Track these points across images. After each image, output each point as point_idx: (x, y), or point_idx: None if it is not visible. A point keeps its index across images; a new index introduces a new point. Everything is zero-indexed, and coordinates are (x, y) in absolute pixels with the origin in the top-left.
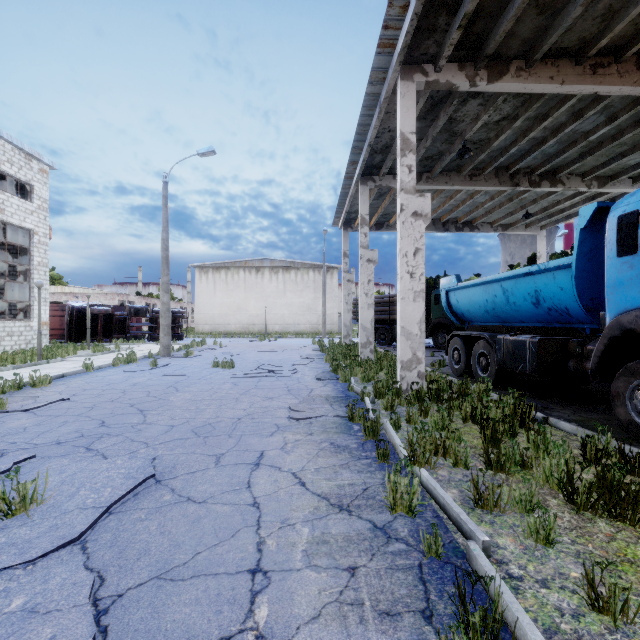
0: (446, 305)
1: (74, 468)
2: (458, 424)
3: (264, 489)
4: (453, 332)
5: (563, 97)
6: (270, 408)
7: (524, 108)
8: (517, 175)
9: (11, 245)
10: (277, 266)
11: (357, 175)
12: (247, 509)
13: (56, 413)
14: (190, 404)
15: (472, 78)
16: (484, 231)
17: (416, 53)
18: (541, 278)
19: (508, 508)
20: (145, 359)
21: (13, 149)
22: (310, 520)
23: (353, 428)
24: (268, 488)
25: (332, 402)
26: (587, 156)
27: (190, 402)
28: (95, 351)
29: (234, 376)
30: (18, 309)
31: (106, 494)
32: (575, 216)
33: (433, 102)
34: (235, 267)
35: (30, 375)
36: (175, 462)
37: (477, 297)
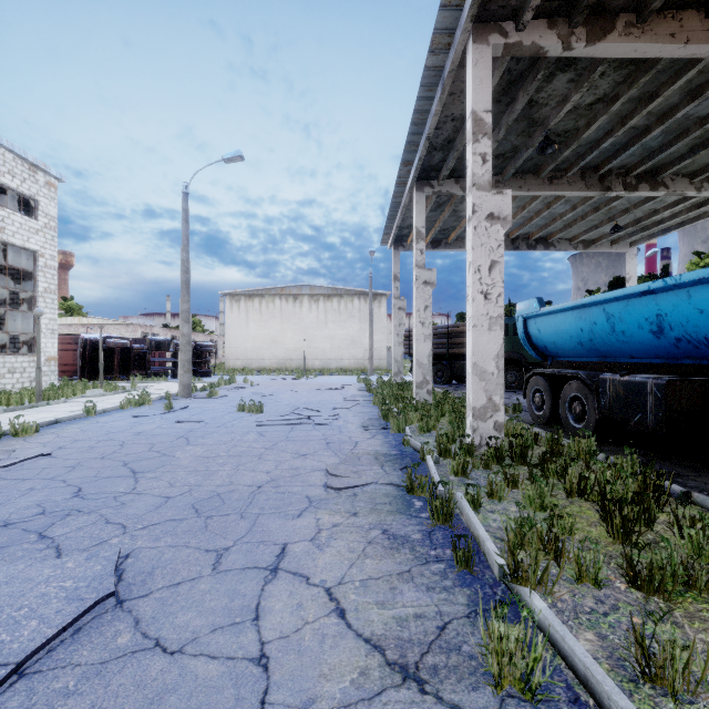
0: (524, 336)
1: (1, 575)
2: (560, 500)
3: (280, 624)
4: (534, 370)
5: (679, 68)
6: (301, 470)
7: (627, 84)
8: (608, 177)
9: (15, 269)
10: (317, 293)
11: (411, 179)
12: (247, 672)
13: (25, 475)
14: (199, 463)
15: (566, 38)
16: (561, 249)
17: (493, 5)
18: (667, 297)
19: (701, 685)
20: (161, 400)
21: (15, 159)
22: (352, 704)
23: (414, 504)
24: (286, 622)
25: (383, 462)
26: (701, 150)
27: (200, 460)
28: (107, 390)
29: (261, 423)
30: (23, 342)
31: (25, 634)
32: (675, 229)
33: (510, 78)
34: (270, 295)
35: (11, 422)
36: (155, 563)
37: (567, 325)
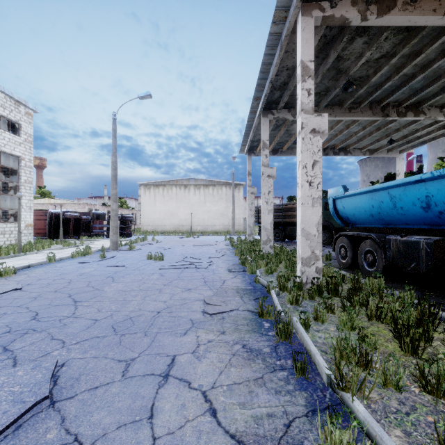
0: (333, 210)
1: None
2: (364, 322)
3: (168, 422)
4: (340, 232)
5: (436, 34)
6: (187, 300)
7: (402, 45)
8: (387, 107)
9: (6, 168)
10: (199, 183)
11: (260, 109)
12: None
13: (2, 303)
14: (119, 295)
15: (363, 12)
16: (355, 155)
17: None
18: (434, 184)
19: None
20: (98, 252)
21: (5, 97)
22: None
23: (263, 325)
24: (173, 420)
25: (242, 294)
26: None
27: (120, 293)
28: (64, 245)
29: (162, 267)
30: (11, 214)
31: None
32: (429, 142)
33: (325, 41)
34: (169, 184)
35: None
36: (81, 371)
37: (363, 203)
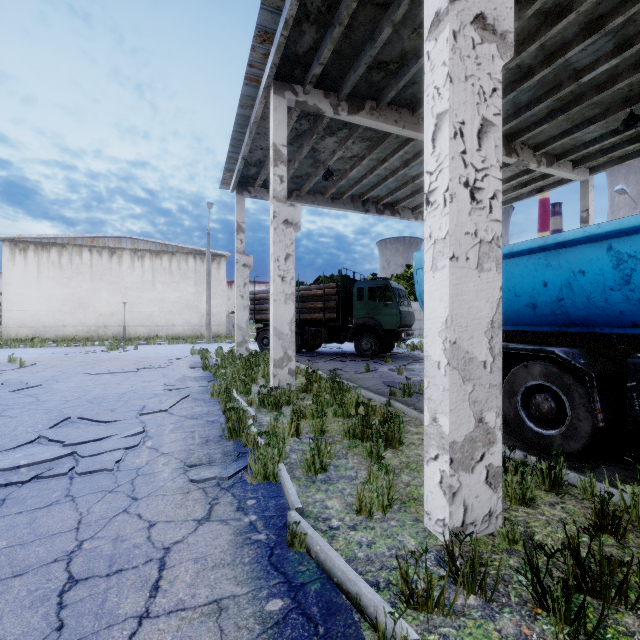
0: None
1: None
2: None
3: None
4: None
5: None
6: None
7: None
8: None
9: None
10: (142, 248)
11: (269, 68)
12: None
13: None
14: None
15: None
16: (405, 217)
17: None
18: None
19: None
20: None
21: None
22: None
23: None
24: None
25: None
26: (559, 114)
27: None
28: None
29: None
30: None
31: None
32: None
33: None
34: (75, 245)
35: None
36: None
37: (516, 278)
